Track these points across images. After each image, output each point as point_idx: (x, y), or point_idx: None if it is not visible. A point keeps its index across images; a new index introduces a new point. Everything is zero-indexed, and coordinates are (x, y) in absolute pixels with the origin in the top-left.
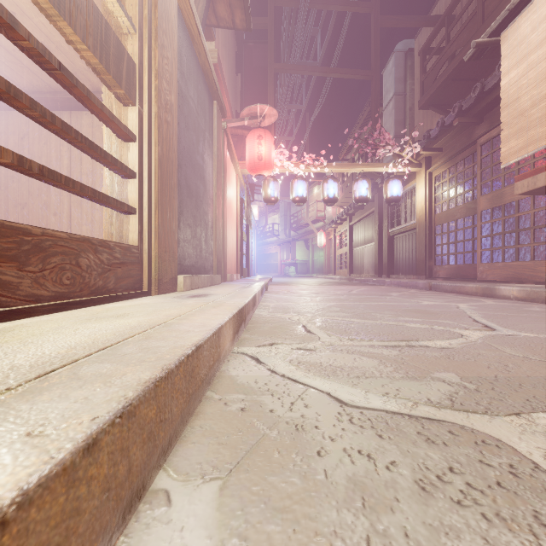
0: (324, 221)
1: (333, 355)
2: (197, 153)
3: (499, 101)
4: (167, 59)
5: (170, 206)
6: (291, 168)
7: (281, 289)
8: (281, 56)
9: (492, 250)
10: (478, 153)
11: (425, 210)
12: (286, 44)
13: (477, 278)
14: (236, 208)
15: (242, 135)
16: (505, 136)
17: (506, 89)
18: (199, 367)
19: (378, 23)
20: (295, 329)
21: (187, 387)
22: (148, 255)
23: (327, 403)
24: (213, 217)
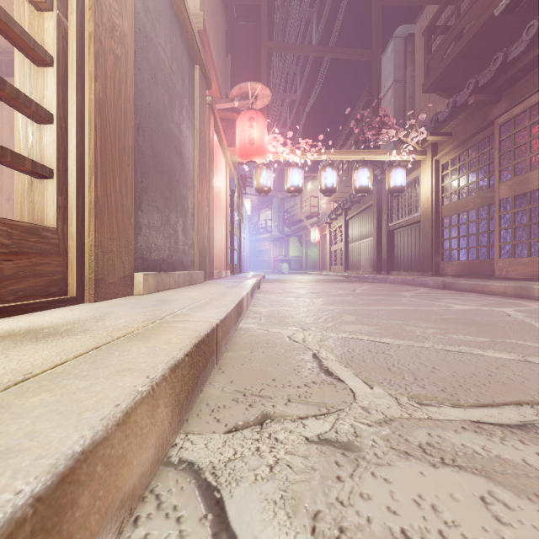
0: (318, 217)
1: (415, 476)
2: (171, 120)
3: (523, 74)
4: None
5: (120, 175)
6: (285, 155)
7: (275, 288)
8: (275, 39)
9: (514, 243)
10: (496, 135)
11: (431, 201)
12: (280, 25)
13: (495, 275)
14: (226, 199)
15: (232, 119)
16: None
17: None
18: None
19: None
20: (303, 365)
21: None
22: (76, 242)
23: None
24: (195, 203)
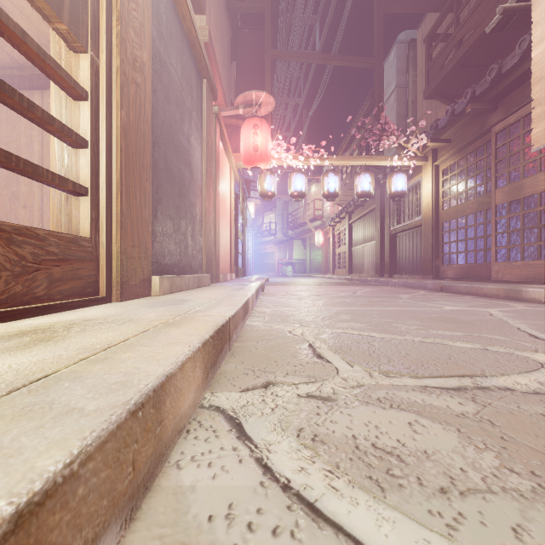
0: (322, 220)
1: (369, 413)
2: (181, 134)
3: (517, 85)
4: (136, 4)
5: (140, 189)
6: (289, 161)
7: (279, 290)
8: (279, 45)
9: (509, 248)
10: (492, 143)
11: (431, 206)
12: (283, 32)
13: (491, 278)
14: (231, 203)
15: (237, 125)
16: (537, 114)
17: (539, 60)
18: None
19: (381, 7)
20: (300, 352)
21: None
22: (105, 250)
23: None
24: (202, 209)
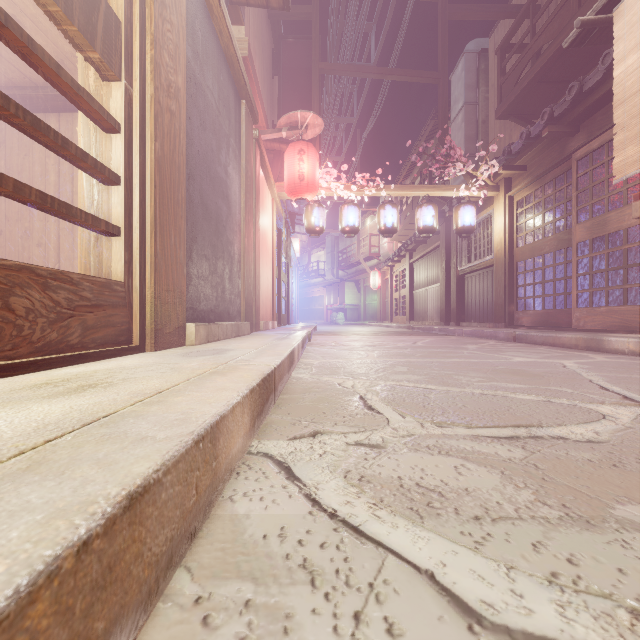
0: (379, 258)
1: (416, 458)
2: (218, 164)
3: (601, 105)
4: (171, 24)
5: (175, 227)
6: (340, 191)
7: (328, 340)
8: (328, 56)
9: (592, 291)
10: (573, 171)
11: (504, 243)
12: (333, 42)
13: (572, 326)
14: (272, 240)
15: (280, 150)
16: (620, 141)
17: (621, 80)
18: (142, 538)
19: (446, 14)
20: (349, 404)
21: (78, 631)
22: (139, 295)
23: (435, 614)
24: (241, 248)
